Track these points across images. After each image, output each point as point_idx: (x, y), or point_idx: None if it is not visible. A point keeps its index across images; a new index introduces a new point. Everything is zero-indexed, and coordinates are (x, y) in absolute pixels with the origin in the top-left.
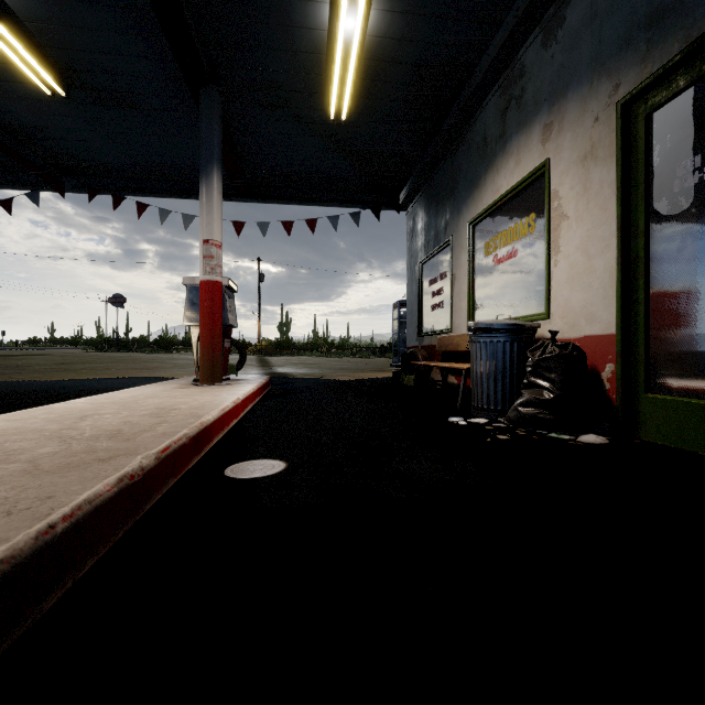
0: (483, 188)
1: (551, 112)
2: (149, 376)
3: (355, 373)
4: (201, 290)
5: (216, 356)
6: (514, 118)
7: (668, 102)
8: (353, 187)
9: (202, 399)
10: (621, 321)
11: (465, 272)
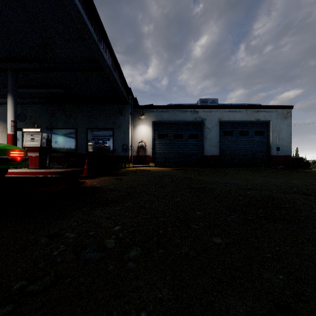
0: None
1: None
2: None
3: None
4: None
5: None
6: None
7: None
8: None
9: None
10: None
11: None
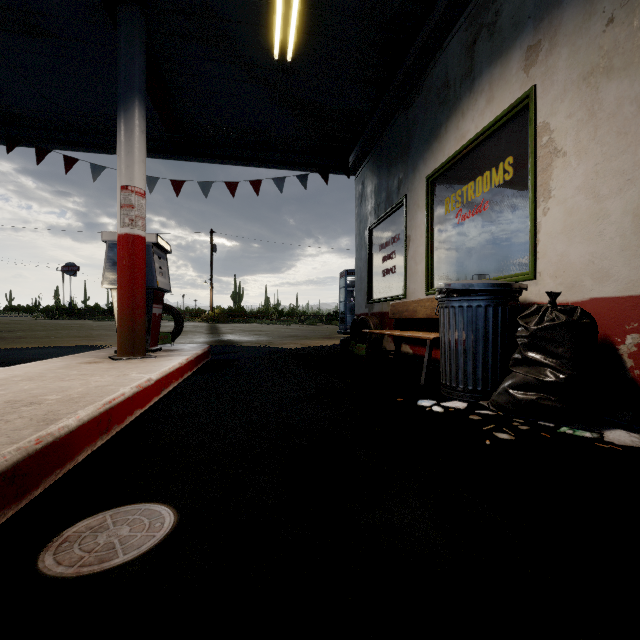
0: (444, 138)
1: (538, 30)
2: (86, 344)
3: (303, 341)
4: (118, 245)
5: (137, 324)
6: (486, 49)
7: None
8: (300, 149)
9: (96, 381)
10: None
11: (422, 232)
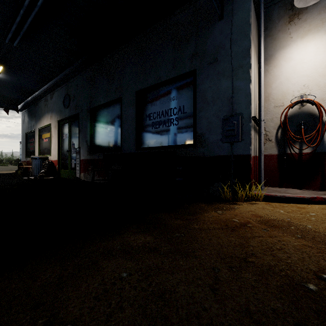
0: (41, 121)
1: (51, 114)
2: None
3: None
4: None
5: None
6: (47, 109)
7: (63, 124)
8: None
9: None
10: (58, 158)
11: (38, 141)
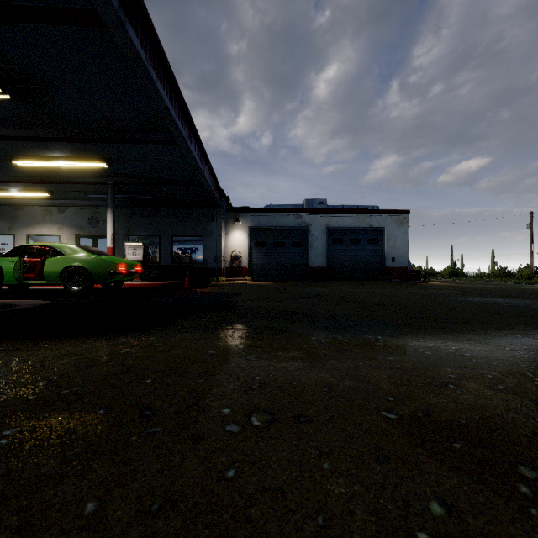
0: (35, 228)
1: (61, 226)
2: None
3: None
4: None
5: None
6: (49, 219)
7: (82, 238)
8: None
9: None
10: None
11: None
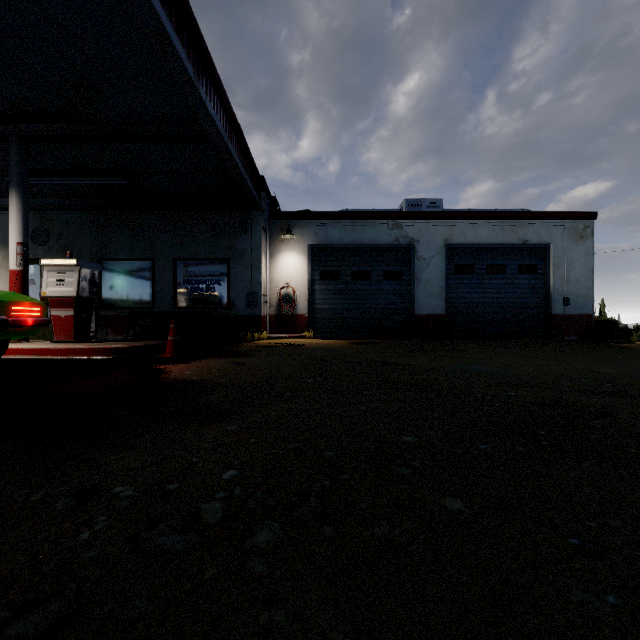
0: None
1: None
2: None
3: None
4: None
5: None
6: None
7: None
8: None
9: None
10: None
11: None
